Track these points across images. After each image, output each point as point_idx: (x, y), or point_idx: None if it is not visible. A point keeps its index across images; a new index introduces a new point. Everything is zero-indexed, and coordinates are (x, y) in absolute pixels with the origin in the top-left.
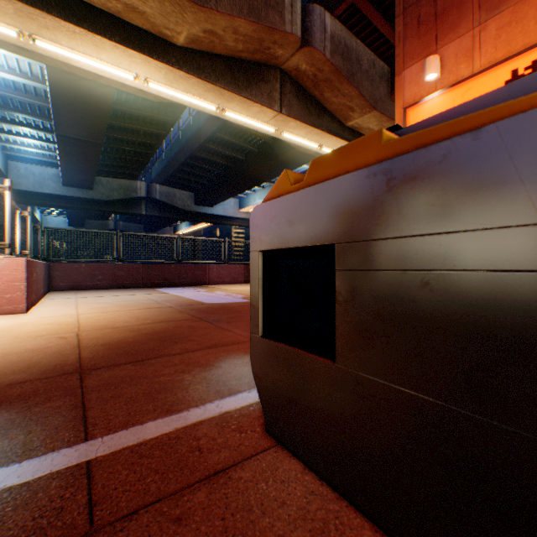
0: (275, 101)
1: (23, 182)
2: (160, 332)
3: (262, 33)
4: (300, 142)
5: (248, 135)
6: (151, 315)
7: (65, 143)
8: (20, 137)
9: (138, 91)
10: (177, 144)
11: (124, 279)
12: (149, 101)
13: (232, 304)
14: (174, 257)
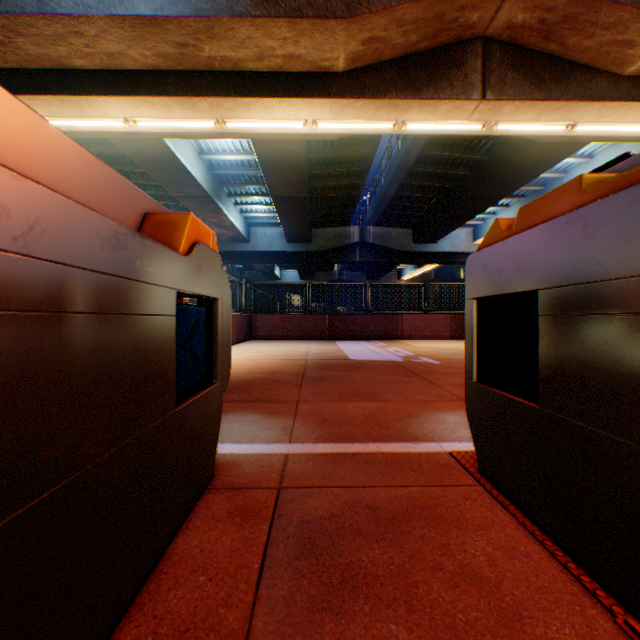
0: (473, 86)
1: (259, 244)
2: (241, 382)
3: (437, 7)
4: (531, 129)
5: (468, 141)
6: (270, 366)
7: (279, 204)
8: (253, 206)
9: (317, 135)
10: (386, 177)
11: (310, 331)
12: (344, 139)
13: (373, 362)
14: (362, 306)
